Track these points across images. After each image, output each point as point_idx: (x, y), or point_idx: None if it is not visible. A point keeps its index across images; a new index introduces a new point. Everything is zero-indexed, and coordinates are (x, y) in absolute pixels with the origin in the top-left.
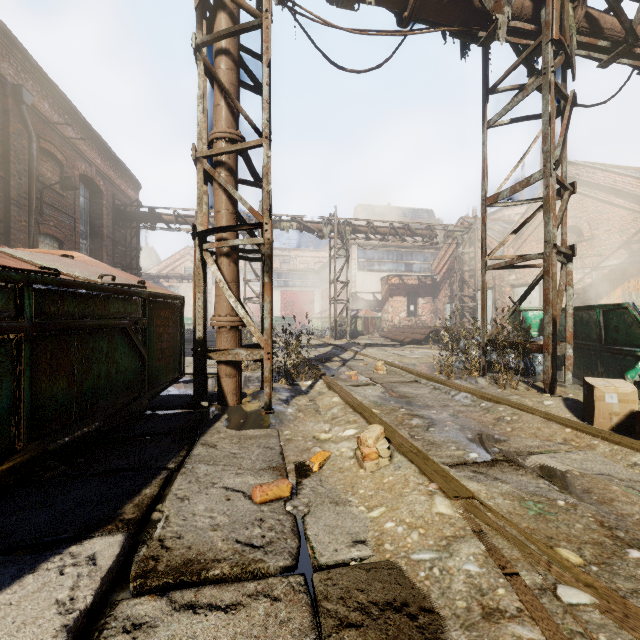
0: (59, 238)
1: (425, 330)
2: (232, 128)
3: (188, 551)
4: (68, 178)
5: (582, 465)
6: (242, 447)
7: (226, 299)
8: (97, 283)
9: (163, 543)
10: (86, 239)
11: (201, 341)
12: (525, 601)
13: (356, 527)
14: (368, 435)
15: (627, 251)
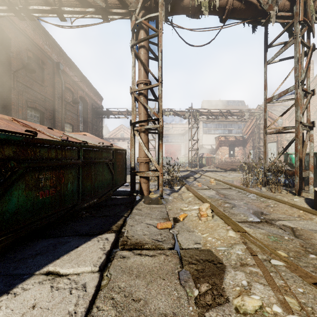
0: (72, 124)
1: (238, 164)
2: (146, 78)
3: (136, 240)
4: (76, 99)
5: (303, 226)
6: (151, 211)
7: (143, 150)
8: (99, 146)
9: (128, 237)
10: (81, 124)
11: (133, 168)
12: (257, 262)
13: (196, 239)
14: (203, 207)
15: None
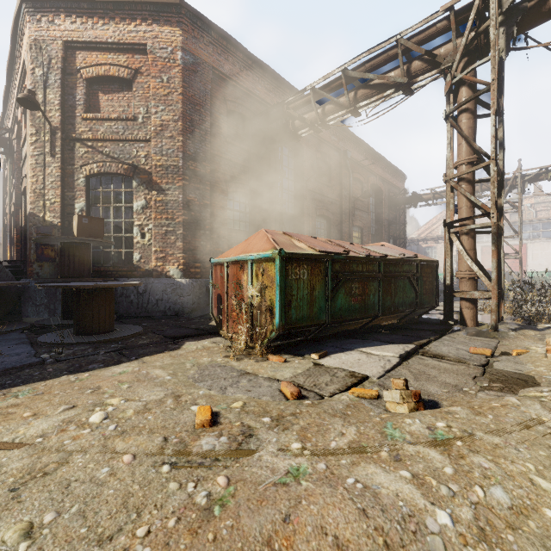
0: (361, 227)
1: None
2: (470, 155)
3: (438, 353)
4: (366, 191)
5: None
6: (470, 341)
7: (465, 261)
8: (399, 258)
9: (429, 350)
10: (373, 223)
11: (448, 286)
12: None
13: (521, 368)
14: (550, 339)
15: None
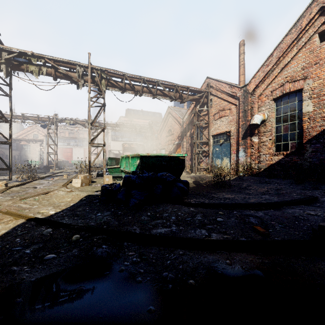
0: None
1: None
2: None
3: None
4: None
5: (50, 187)
6: None
7: None
8: None
9: None
10: None
11: None
12: None
13: None
14: (0, 182)
15: (178, 139)
